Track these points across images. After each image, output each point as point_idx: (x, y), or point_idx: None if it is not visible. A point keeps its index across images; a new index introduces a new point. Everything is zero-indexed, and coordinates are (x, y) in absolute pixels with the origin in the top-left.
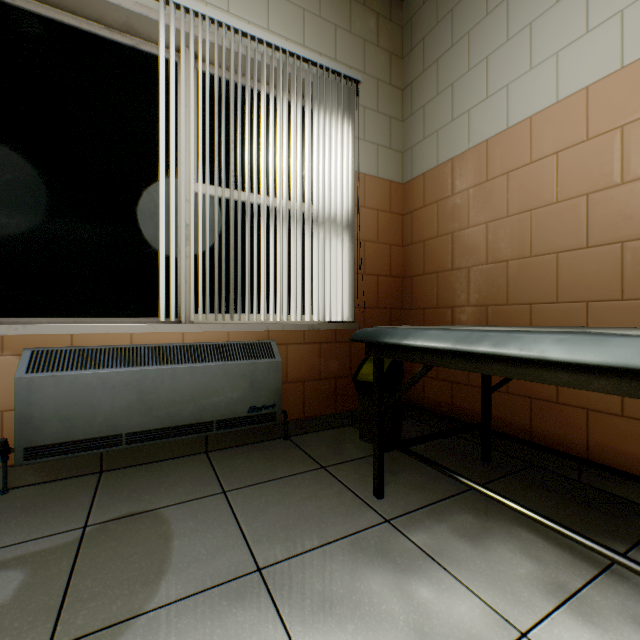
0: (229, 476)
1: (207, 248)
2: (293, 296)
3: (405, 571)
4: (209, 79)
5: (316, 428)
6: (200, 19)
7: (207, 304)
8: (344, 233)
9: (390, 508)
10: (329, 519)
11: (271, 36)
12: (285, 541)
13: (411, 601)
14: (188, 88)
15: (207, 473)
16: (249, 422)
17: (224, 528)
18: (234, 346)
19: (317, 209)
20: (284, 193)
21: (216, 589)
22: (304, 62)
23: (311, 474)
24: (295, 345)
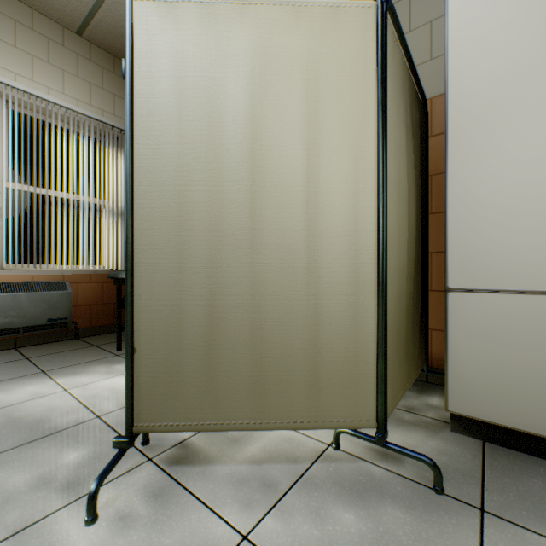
0: (32, 354)
1: (16, 225)
2: (82, 254)
3: (115, 364)
4: (18, 115)
5: (100, 333)
6: (11, 89)
7: (16, 258)
8: (119, 218)
9: (123, 352)
10: (88, 358)
11: (65, 102)
12: (61, 365)
13: (111, 368)
14: (1, 122)
15: (16, 354)
16: (48, 328)
17: (26, 366)
18: (37, 284)
19: (99, 204)
20: (75, 193)
21: (20, 377)
22: (90, 118)
23: (86, 348)
24: (84, 283)
